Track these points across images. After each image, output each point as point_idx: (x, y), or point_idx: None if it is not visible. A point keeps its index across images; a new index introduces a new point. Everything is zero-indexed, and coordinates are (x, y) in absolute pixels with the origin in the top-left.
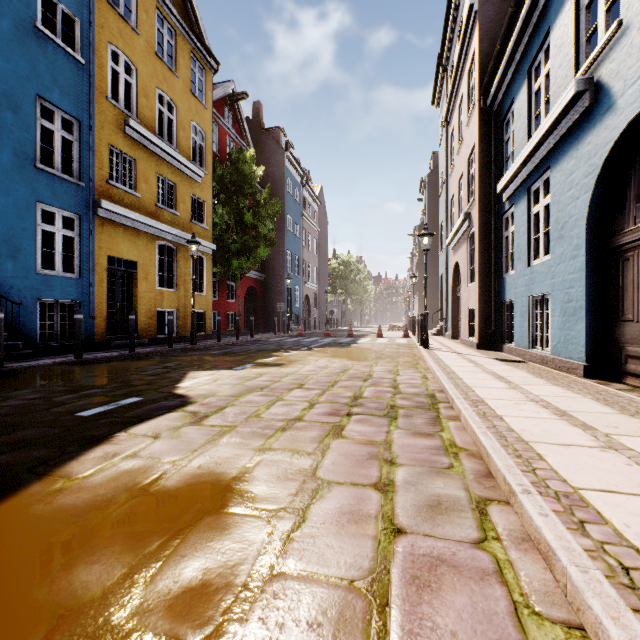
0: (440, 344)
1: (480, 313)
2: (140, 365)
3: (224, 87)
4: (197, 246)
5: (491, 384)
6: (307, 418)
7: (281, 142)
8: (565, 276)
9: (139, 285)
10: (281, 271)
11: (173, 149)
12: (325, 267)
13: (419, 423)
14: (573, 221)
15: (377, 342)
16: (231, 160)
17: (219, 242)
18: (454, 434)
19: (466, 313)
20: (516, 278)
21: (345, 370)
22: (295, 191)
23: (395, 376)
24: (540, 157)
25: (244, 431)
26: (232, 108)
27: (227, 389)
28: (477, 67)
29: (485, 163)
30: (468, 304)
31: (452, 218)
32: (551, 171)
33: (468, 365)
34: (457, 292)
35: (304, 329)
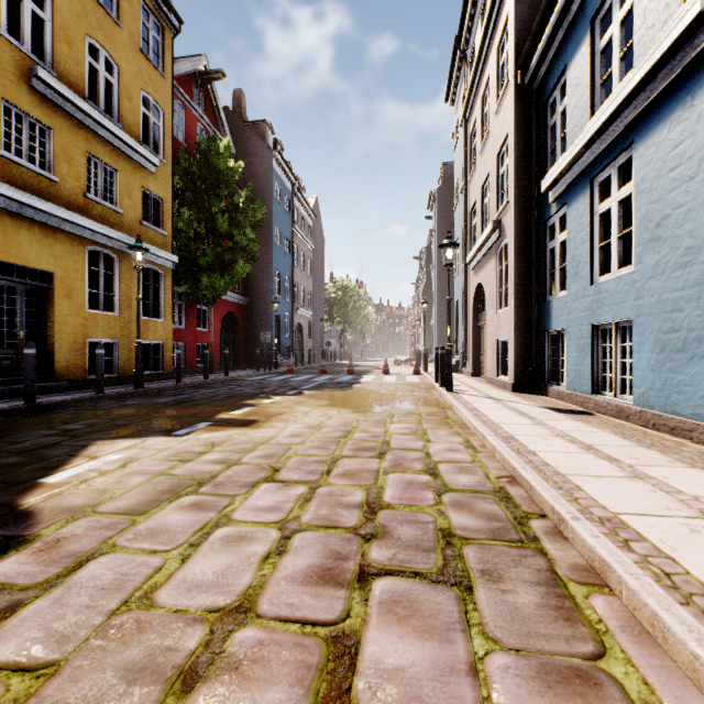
0: (463, 384)
1: (516, 346)
2: (23, 428)
3: (193, 61)
4: (144, 253)
5: (591, 466)
6: (266, 602)
7: (268, 139)
8: (665, 294)
9: (57, 305)
10: (267, 294)
11: (113, 123)
12: (321, 291)
13: (530, 609)
14: (682, 213)
15: (384, 381)
16: (201, 151)
17: (184, 254)
18: (643, 669)
19: (494, 346)
20: (570, 301)
21: (348, 432)
22: (285, 200)
23: (425, 444)
24: (617, 131)
25: (63, 703)
26: (205, 90)
27: (132, 489)
28: (512, 34)
29: (523, 156)
30: (498, 335)
31: (472, 232)
32: (636, 148)
33: (523, 421)
34: (478, 320)
35: (295, 364)
